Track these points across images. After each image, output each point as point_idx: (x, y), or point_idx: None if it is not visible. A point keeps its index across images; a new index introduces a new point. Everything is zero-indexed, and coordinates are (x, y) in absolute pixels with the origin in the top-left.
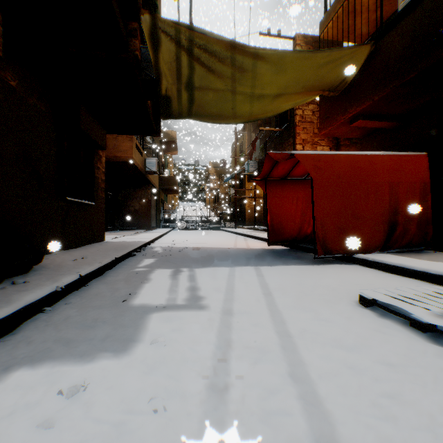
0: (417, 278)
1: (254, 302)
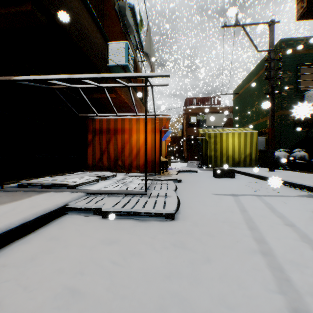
0: (14, 239)
1: (272, 232)
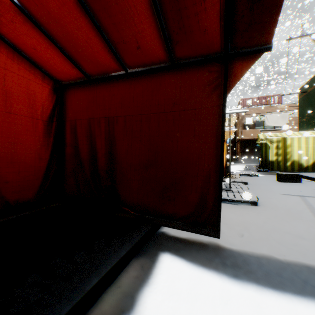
0: None
1: None
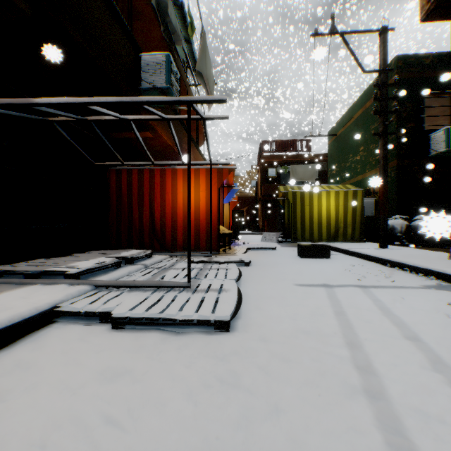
0: None
1: (385, 353)
